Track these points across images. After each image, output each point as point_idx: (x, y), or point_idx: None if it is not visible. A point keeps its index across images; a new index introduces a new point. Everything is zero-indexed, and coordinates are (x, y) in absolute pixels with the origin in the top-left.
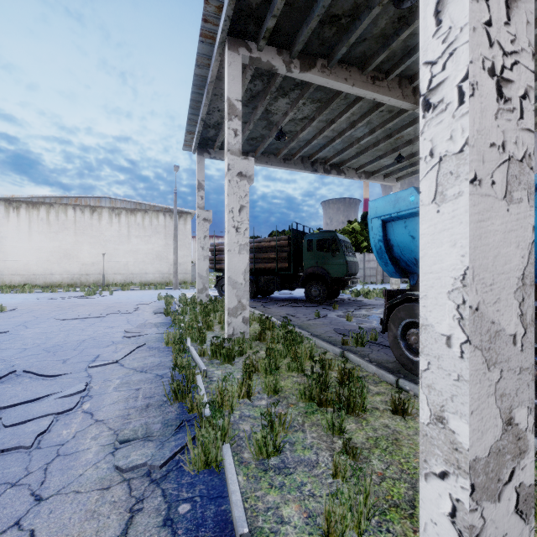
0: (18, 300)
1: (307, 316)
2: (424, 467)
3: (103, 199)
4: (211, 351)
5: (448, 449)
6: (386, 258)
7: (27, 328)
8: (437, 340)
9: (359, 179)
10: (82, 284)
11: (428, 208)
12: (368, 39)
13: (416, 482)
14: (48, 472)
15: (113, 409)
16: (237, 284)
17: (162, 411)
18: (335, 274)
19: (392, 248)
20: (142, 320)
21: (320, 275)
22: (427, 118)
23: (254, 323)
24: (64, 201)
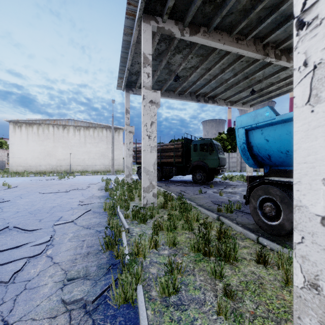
0: (19, 181)
1: (194, 192)
2: (298, 323)
3: (70, 120)
4: (132, 215)
5: (323, 313)
6: (248, 154)
7: (21, 198)
8: (311, 219)
9: (226, 106)
10: (58, 171)
11: (302, 109)
12: (234, 13)
13: (281, 321)
14: (16, 302)
15: (66, 254)
16: (149, 172)
17: (97, 257)
18: (211, 166)
19: (252, 148)
20: (91, 194)
21: (201, 166)
22: (301, 35)
23: (160, 196)
24: (47, 122)
